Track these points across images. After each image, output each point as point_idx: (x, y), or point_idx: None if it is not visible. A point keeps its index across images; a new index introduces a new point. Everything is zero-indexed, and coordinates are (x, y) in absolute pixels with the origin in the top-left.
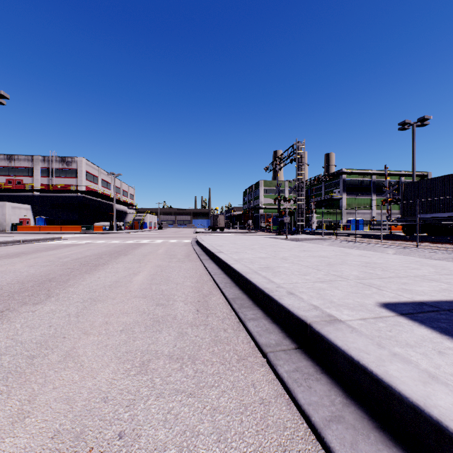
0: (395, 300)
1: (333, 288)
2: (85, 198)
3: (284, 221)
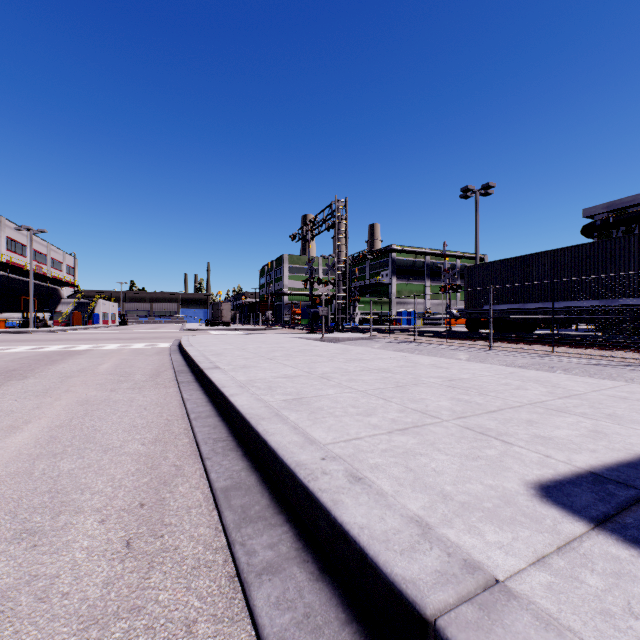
0: (550, 472)
1: (428, 447)
2: None
3: (320, 313)
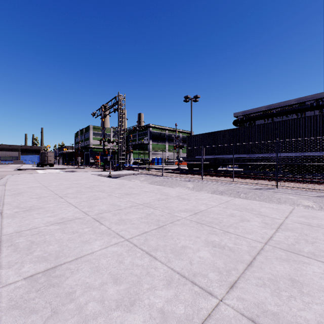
0: None
1: None
2: None
3: (108, 159)
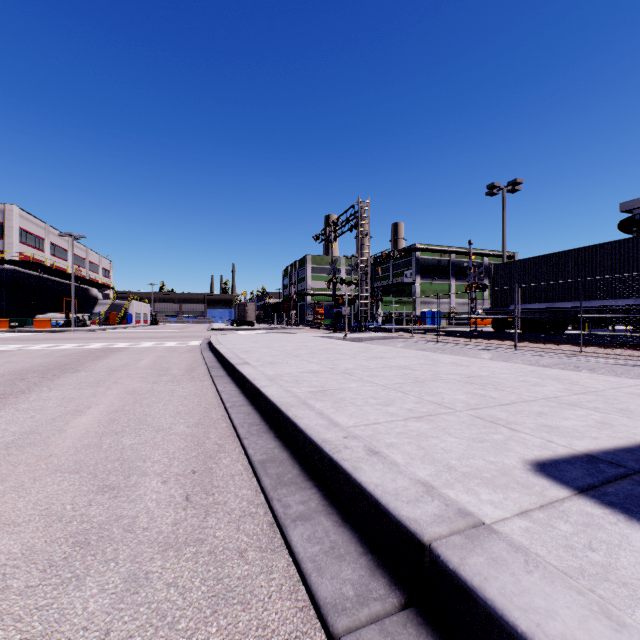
0: (549, 453)
1: (439, 432)
2: (19, 273)
3: (343, 312)
